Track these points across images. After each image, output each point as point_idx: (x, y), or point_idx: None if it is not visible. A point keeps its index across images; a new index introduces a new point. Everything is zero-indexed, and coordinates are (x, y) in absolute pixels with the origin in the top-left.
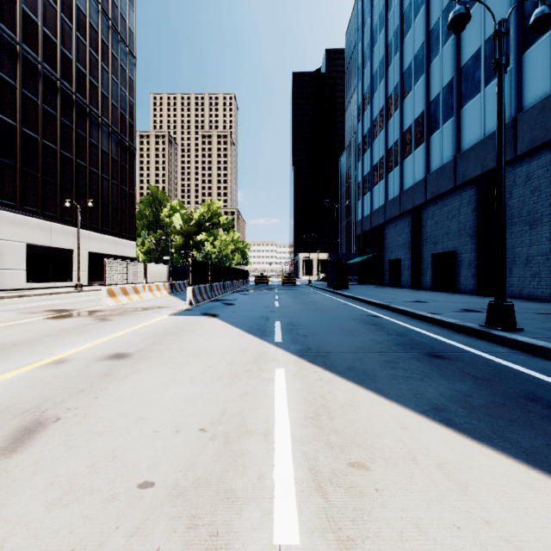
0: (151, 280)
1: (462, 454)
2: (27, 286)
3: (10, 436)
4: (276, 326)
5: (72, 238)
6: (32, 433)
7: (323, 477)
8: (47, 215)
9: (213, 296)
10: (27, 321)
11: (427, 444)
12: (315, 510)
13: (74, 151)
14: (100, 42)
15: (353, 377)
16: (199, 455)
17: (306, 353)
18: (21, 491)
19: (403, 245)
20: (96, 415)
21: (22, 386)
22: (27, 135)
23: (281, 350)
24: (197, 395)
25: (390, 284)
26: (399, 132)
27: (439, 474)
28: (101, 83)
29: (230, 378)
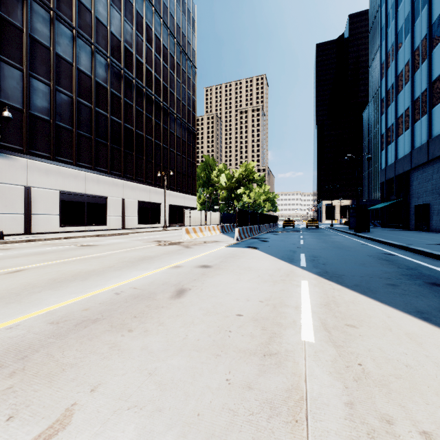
0: (209, 223)
1: (427, 332)
2: (138, 226)
3: (175, 292)
4: (301, 257)
5: (160, 195)
6: (182, 292)
7: (329, 326)
8: (148, 182)
9: (252, 235)
10: (149, 246)
11: (402, 325)
12: (323, 335)
13: (161, 139)
14: (175, 64)
15: (358, 290)
16: (261, 309)
17: (323, 274)
18: (190, 309)
19: (431, 191)
20: (206, 290)
21: (167, 275)
22: (138, 134)
23: (305, 271)
24: (254, 288)
25: (416, 228)
26: (426, 82)
27: (404, 337)
28: (176, 91)
29: (272, 282)
